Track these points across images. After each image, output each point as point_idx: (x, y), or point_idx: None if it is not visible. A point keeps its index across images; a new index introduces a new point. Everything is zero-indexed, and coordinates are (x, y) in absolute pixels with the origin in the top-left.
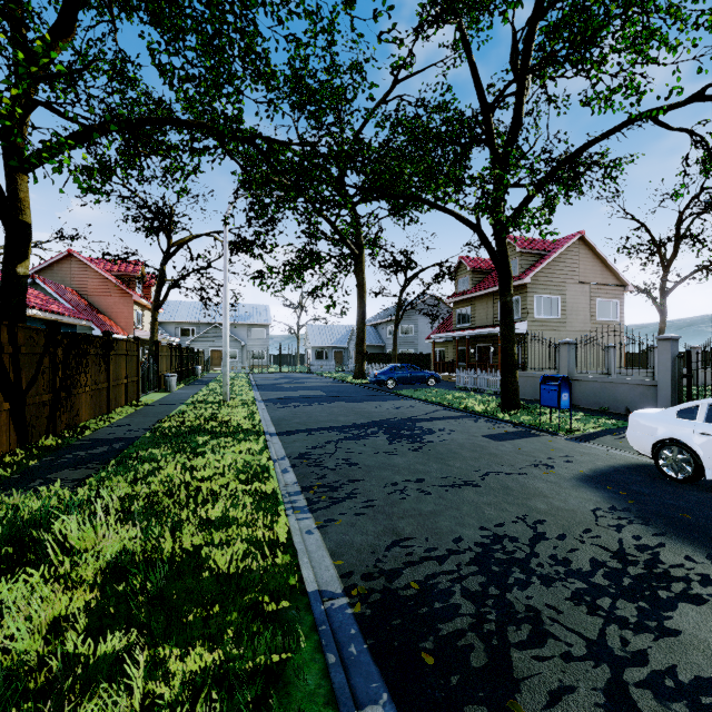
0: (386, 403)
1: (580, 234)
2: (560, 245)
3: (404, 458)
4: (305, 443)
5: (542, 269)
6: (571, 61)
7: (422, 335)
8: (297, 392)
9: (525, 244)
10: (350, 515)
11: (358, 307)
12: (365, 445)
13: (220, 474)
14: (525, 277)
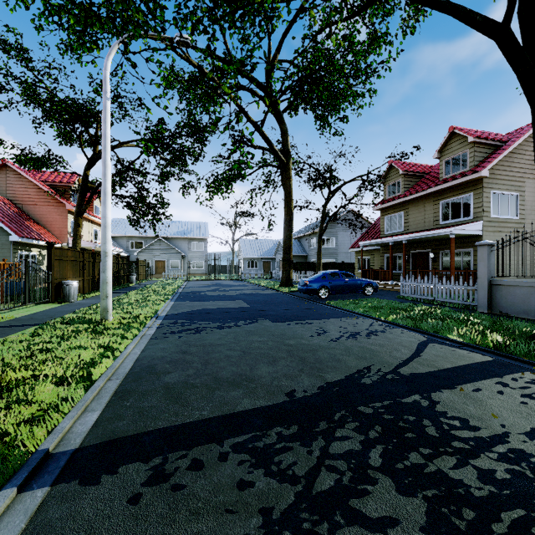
0: (329, 323)
1: None
2: (519, 134)
3: None
4: None
5: (499, 161)
6: None
7: (341, 246)
8: (216, 302)
9: (478, 133)
10: None
11: (285, 215)
12: None
13: None
14: (482, 169)
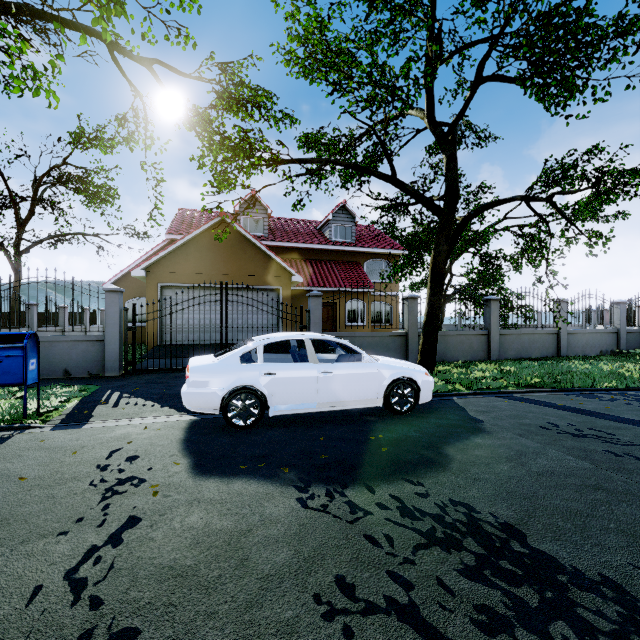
0: None
1: None
2: None
3: None
4: None
5: None
6: None
7: None
8: None
9: None
10: None
11: None
12: None
13: None
14: None
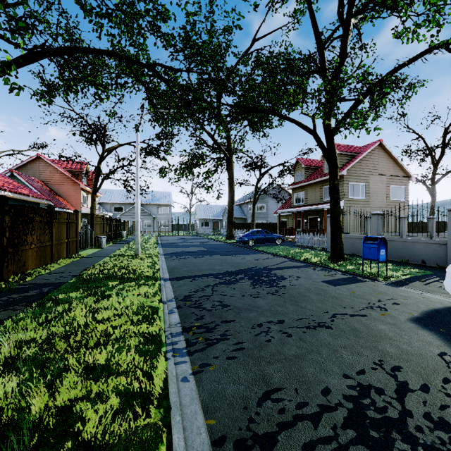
0: (248, 256)
1: (379, 141)
2: (365, 149)
3: (265, 301)
4: (189, 287)
5: (353, 165)
6: (385, 6)
7: (270, 211)
8: (188, 248)
9: (342, 148)
10: (223, 359)
11: (229, 192)
12: (235, 289)
13: (118, 315)
14: (342, 170)
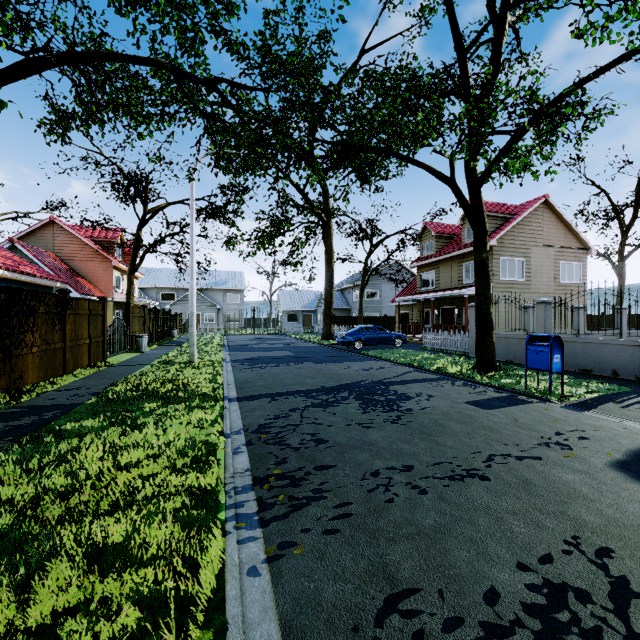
0: (355, 364)
1: (544, 197)
2: (524, 208)
3: (382, 433)
4: (267, 411)
5: (507, 232)
6: None
7: (386, 299)
8: (266, 352)
9: (490, 207)
10: (317, 534)
11: (326, 271)
12: (335, 414)
13: (153, 457)
14: (491, 240)
